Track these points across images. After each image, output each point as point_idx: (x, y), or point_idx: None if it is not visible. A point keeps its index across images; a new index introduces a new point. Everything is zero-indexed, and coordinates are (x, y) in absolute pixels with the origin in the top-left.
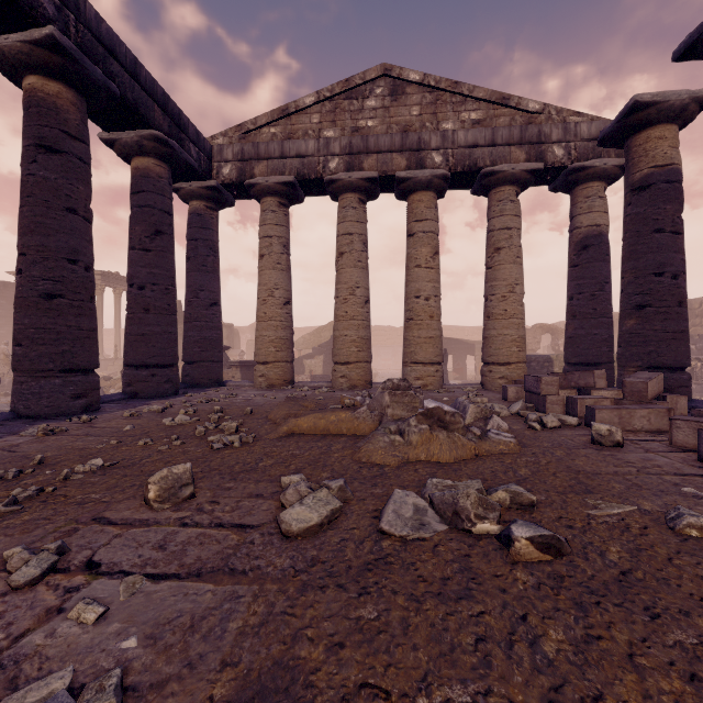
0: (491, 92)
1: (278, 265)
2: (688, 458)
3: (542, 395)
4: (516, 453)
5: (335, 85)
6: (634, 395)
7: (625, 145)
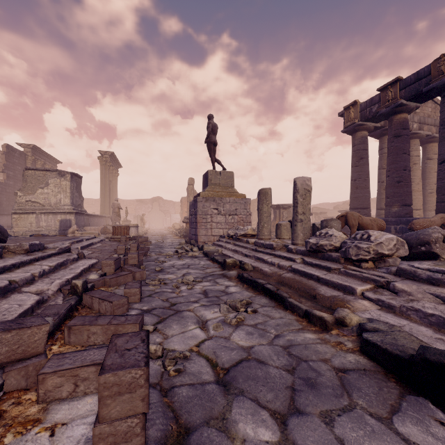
0: None
1: None
2: None
3: None
4: None
5: None
6: None
7: None
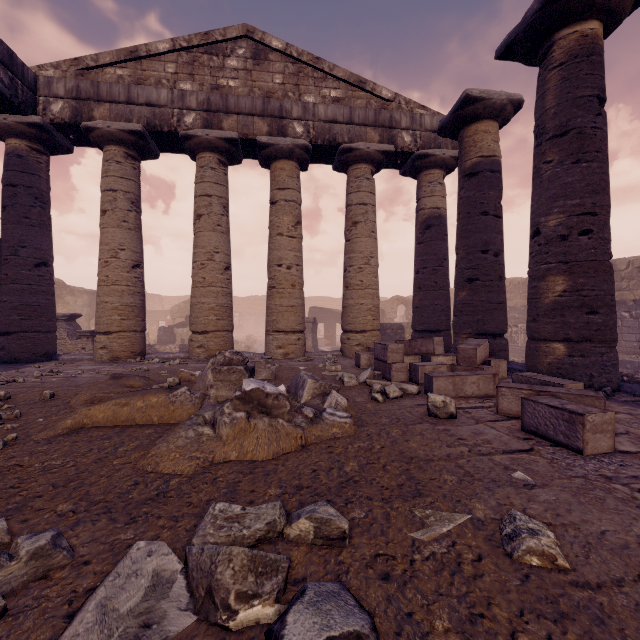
0: (350, 74)
1: (124, 223)
2: (513, 428)
3: (388, 363)
4: (351, 436)
5: (193, 35)
6: (466, 361)
7: (459, 136)
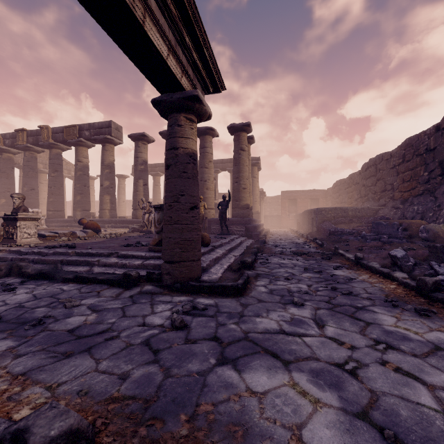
0: None
1: None
2: None
3: None
4: None
5: None
6: None
7: None
